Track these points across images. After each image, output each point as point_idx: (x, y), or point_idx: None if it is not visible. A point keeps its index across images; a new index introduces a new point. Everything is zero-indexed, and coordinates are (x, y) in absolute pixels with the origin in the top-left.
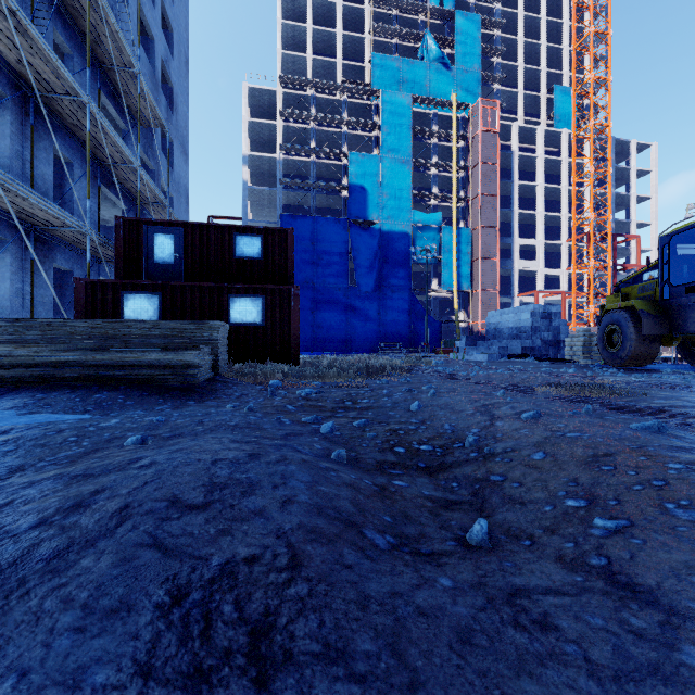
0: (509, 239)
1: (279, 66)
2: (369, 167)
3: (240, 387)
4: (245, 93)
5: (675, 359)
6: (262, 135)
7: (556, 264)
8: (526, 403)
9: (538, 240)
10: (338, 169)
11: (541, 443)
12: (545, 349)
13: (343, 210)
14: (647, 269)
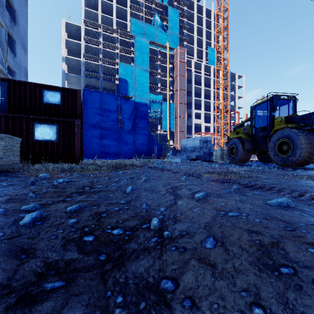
0: (191, 109)
1: (83, 15)
2: (129, 71)
3: (16, 178)
4: (64, 25)
5: (255, 160)
6: (73, 48)
7: (209, 121)
8: (198, 185)
9: (202, 111)
10: (114, 70)
11: (210, 224)
12: (205, 156)
13: (116, 90)
14: (246, 121)
